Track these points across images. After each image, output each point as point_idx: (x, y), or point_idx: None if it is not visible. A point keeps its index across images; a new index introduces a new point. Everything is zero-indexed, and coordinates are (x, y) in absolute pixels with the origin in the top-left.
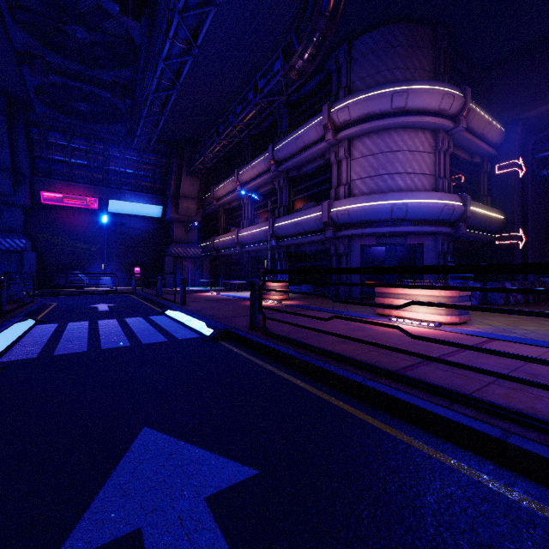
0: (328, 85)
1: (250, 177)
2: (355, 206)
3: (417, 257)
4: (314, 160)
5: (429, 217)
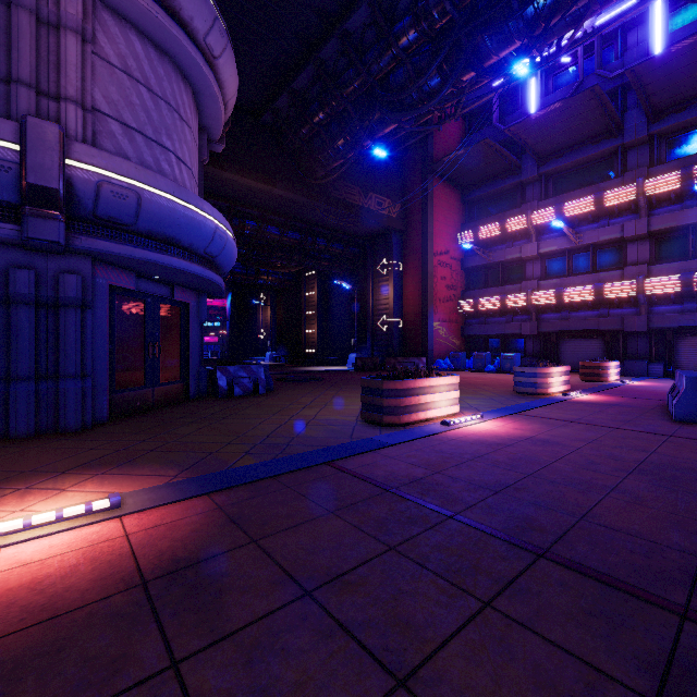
0: None
1: None
2: (155, 191)
3: (182, 326)
4: None
5: (228, 265)
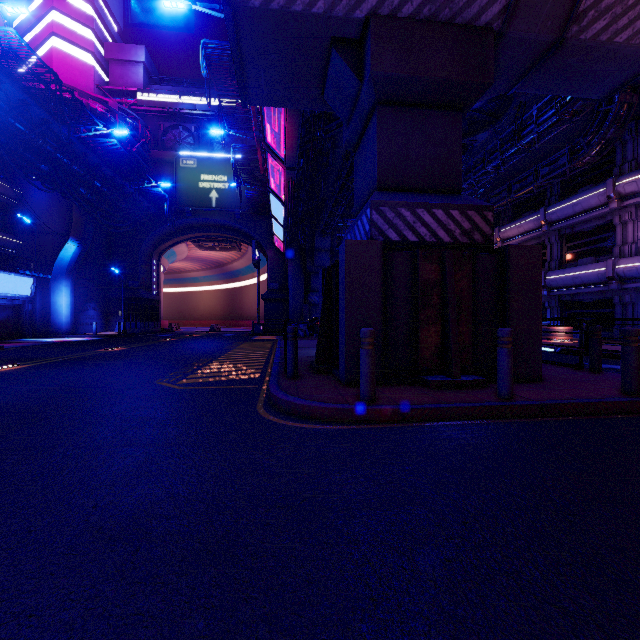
0: (609, 154)
1: (513, 234)
2: None
3: None
4: (592, 220)
5: None
